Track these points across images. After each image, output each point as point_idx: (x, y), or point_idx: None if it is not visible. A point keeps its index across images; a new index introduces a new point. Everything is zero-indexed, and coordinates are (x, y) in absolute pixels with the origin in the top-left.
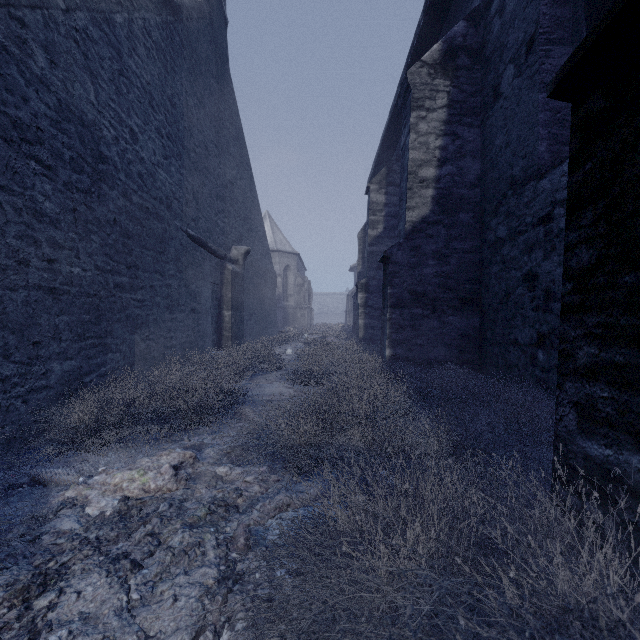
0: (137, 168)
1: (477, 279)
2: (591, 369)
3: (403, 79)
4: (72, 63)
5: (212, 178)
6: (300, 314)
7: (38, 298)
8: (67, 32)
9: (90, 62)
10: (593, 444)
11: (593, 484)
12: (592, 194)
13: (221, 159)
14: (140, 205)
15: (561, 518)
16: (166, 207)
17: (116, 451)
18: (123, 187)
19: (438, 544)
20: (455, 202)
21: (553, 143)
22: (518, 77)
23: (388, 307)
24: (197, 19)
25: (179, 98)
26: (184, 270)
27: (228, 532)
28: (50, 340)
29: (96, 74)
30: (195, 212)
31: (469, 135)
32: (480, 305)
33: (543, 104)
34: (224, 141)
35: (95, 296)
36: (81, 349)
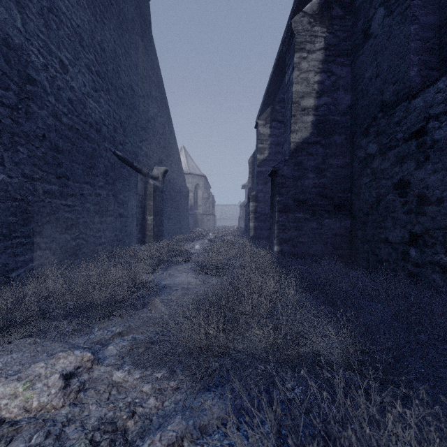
0: (67, 94)
1: (348, 189)
2: None
3: (284, 38)
4: None
5: (137, 113)
6: (206, 219)
7: None
8: None
9: None
10: None
11: None
12: None
13: (145, 99)
14: (70, 126)
15: None
16: (96, 131)
17: (22, 348)
18: (53, 108)
19: None
20: (330, 126)
21: (423, 68)
22: (388, 16)
23: (276, 212)
24: None
25: (108, 45)
26: (112, 183)
27: None
28: None
29: (23, 5)
30: (122, 138)
31: (342, 72)
32: (351, 210)
33: (414, 34)
34: (147, 86)
35: (22, 200)
36: (7, 247)
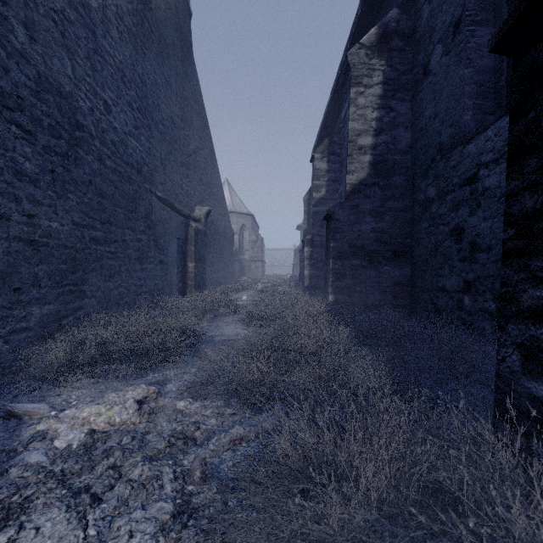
0: (110, 136)
1: (408, 234)
2: (537, 311)
3: (343, 62)
4: (50, 40)
5: (178, 148)
6: (254, 266)
7: (19, 249)
8: (46, 12)
9: (67, 40)
10: (540, 385)
11: (540, 424)
12: (536, 141)
13: (186, 131)
14: (113, 169)
15: (512, 460)
16: (137, 171)
17: (88, 386)
18: (98, 152)
19: (389, 485)
20: (389, 167)
21: (477, 112)
22: (446, 55)
23: (331, 258)
24: (164, 9)
25: (148, 77)
26: (153, 227)
27: (185, 465)
28: (30, 287)
29: (73, 51)
30: (163, 176)
31: (401, 108)
32: (411, 257)
33: (469, 78)
34: (188, 116)
35: (72, 248)
36: (59, 295)
